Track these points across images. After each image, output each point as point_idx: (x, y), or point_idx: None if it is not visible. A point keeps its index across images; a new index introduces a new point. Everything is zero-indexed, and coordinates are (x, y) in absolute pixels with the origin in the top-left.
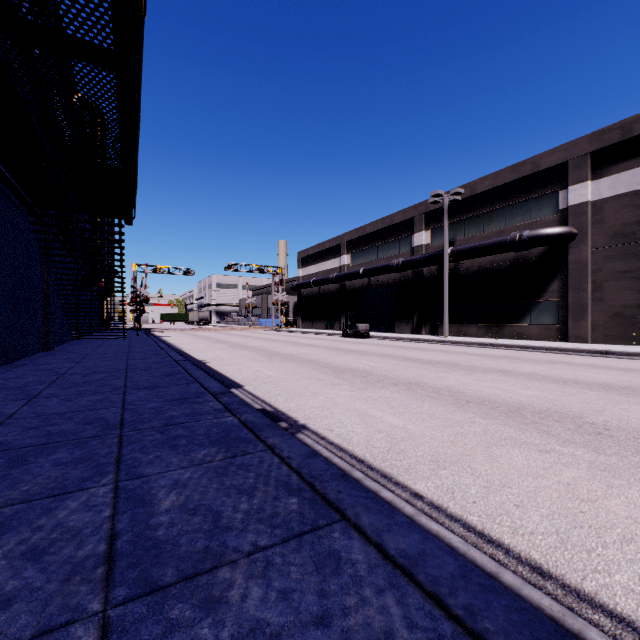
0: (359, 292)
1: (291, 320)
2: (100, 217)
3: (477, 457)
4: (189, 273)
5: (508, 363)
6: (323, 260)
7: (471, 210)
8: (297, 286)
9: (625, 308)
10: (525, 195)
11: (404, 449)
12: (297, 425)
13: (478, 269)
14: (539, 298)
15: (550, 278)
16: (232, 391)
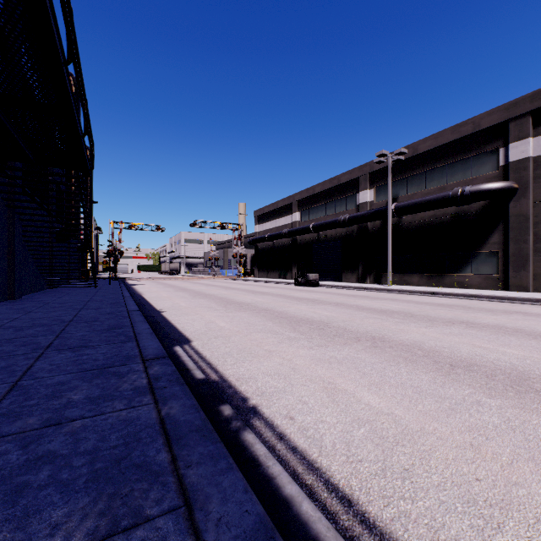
0: (309, 245)
1: (249, 270)
2: None
3: (535, 491)
4: (160, 229)
5: (464, 313)
6: (277, 217)
7: (413, 169)
8: (254, 240)
9: None
10: (466, 153)
11: (407, 466)
12: (246, 408)
13: (420, 223)
14: (479, 249)
15: (490, 230)
16: (175, 350)
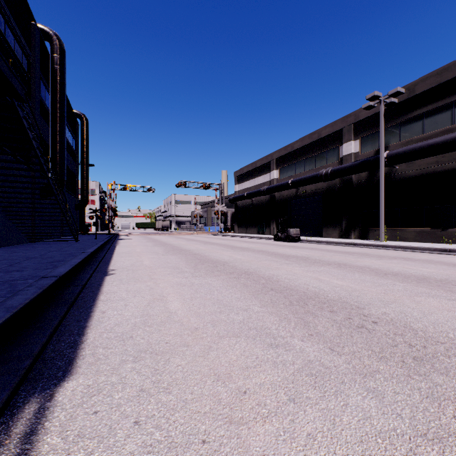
0: (287, 201)
1: (229, 226)
2: (59, 134)
3: None
4: (150, 190)
5: None
6: (255, 176)
7: (408, 113)
8: (234, 199)
9: None
10: None
11: None
12: None
13: (417, 172)
14: None
15: None
16: None
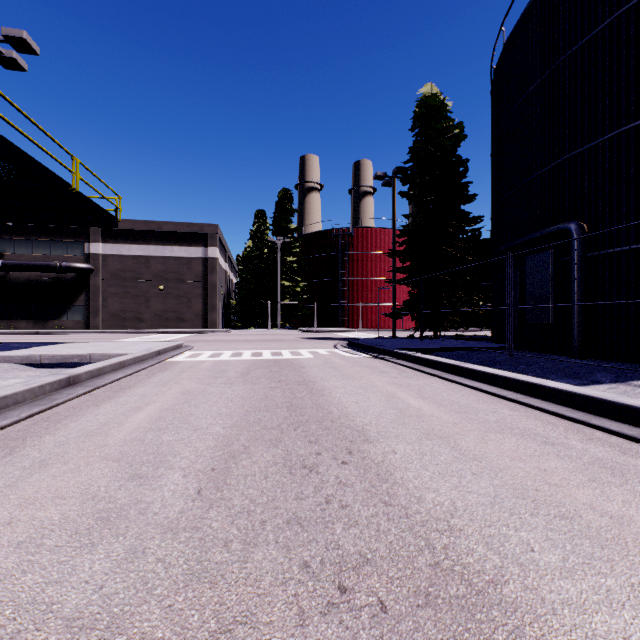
0: None
1: None
2: None
3: None
4: None
5: (51, 337)
6: None
7: (22, 235)
8: None
9: (117, 311)
10: (65, 238)
11: None
12: None
13: (28, 280)
14: (74, 304)
15: (80, 292)
16: None
